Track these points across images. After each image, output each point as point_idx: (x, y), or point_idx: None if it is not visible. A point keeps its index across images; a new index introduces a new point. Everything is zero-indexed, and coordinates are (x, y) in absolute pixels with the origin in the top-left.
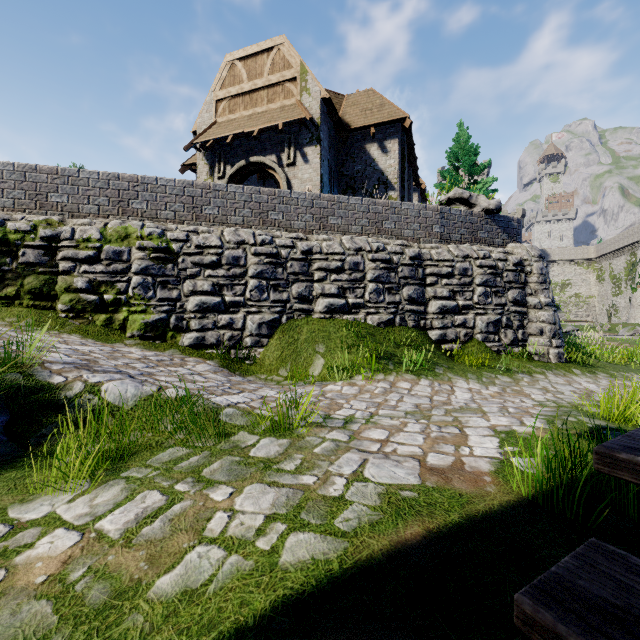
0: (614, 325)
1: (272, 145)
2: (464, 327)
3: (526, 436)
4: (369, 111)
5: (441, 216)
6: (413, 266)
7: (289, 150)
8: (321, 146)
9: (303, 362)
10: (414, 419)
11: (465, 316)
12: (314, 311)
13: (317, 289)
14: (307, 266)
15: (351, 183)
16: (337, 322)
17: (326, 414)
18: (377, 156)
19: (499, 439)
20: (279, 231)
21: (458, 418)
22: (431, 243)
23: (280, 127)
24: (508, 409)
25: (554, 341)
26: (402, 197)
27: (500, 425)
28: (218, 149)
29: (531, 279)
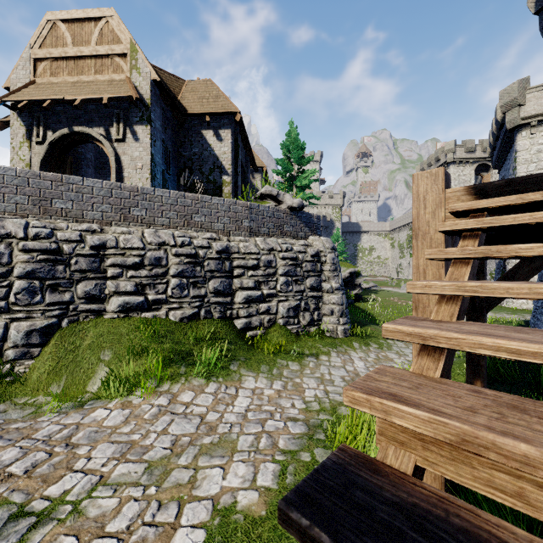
0: (399, 281)
1: (100, 117)
2: (268, 313)
3: (239, 520)
4: (206, 100)
5: (250, 211)
6: (220, 259)
7: (118, 125)
8: (152, 126)
9: (82, 374)
10: (144, 486)
11: (269, 304)
12: (106, 310)
13: (110, 287)
14: (98, 262)
15: (189, 164)
16: (133, 321)
17: (24, 502)
18: (213, 142)
19: (206, 535)
20: (66, 221)
21: (198, 473)
22: (241, 236)
23: (104, 101)
24: (261, 440)
25: (341, 319)
26: (236, 181)
27: (229, 489)
28: (37, 111)
29: (325, 268)
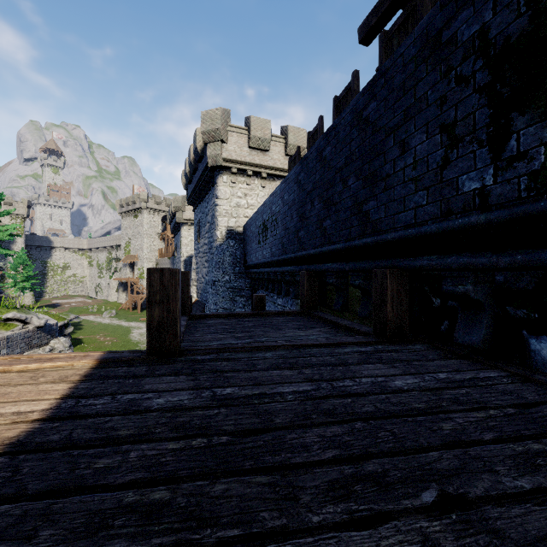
0: (100, 306)
1: None
2: None
3: None
4: None
5: (8, 341)
6: None
7: None
8: None
9: None
10: None
11: None
12: None
13: None
14: None
15: None
16: None
17: None
18: None
19: None
20: None
21: None
22: None
23: None
24: None
25: None
26: None
27: None
28: None
29: None
